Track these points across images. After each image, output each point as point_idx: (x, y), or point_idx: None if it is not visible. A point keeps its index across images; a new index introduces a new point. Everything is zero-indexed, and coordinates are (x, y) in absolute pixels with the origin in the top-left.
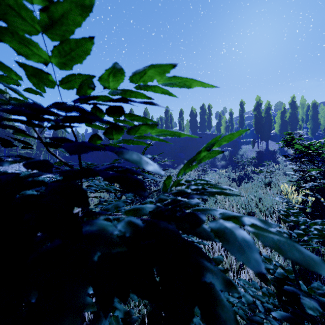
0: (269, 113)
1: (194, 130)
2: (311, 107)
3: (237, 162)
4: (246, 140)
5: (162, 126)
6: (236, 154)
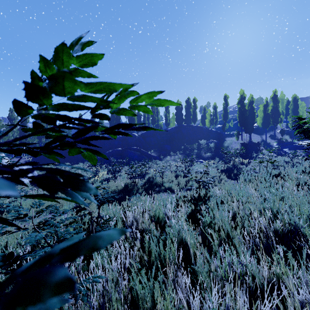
0: (253, 106)
1: (179, 122)
2: (291, 101)
3: (225, 153)
4: (229, 133)
5: (148, 118)
6: (221, 145)
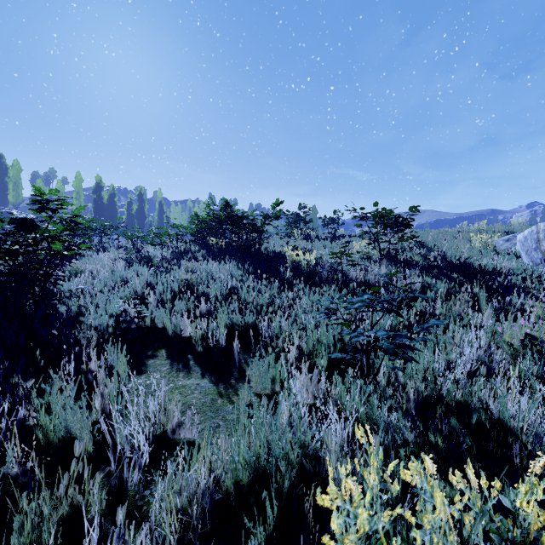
0: (115, 201)
1: None
2: (158, 205)
3: None
4: None
5: None
6: None
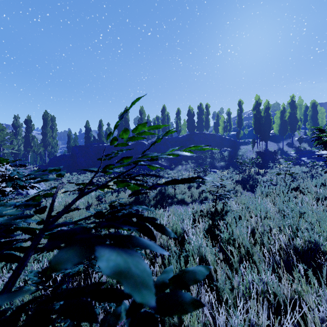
0: (269, 113)
1: (191, 130)
2: (310, 107)
3: (240, 162)
4: (244, 141)
5: None
6: (235, 154)
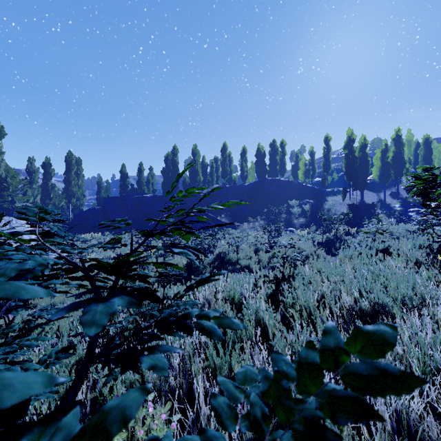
0: (365, 152)
1: (261, 175)
2: (422, 144)
3: (325, 219)
4: (332, 190)
5: (217, 170)
6: (320, 208)
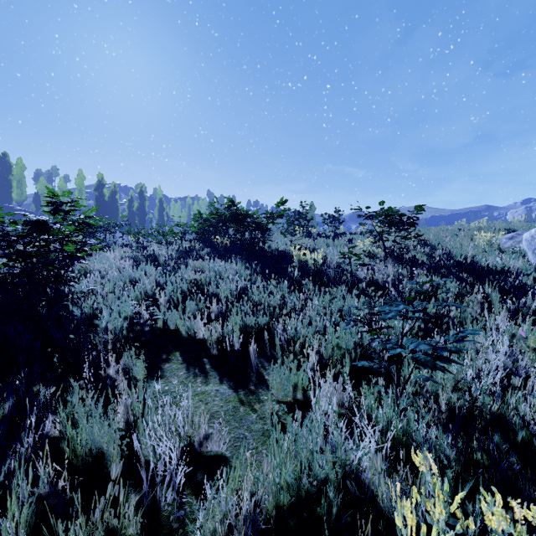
0: (116, 198)
1: None
2: (158, 202)
3: None
4: None
5: None
6: None
